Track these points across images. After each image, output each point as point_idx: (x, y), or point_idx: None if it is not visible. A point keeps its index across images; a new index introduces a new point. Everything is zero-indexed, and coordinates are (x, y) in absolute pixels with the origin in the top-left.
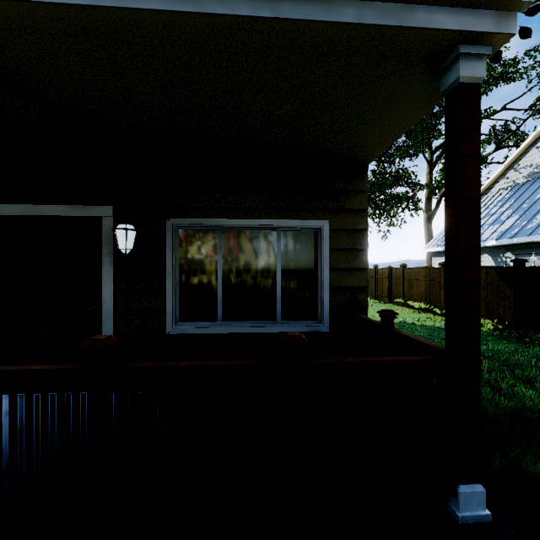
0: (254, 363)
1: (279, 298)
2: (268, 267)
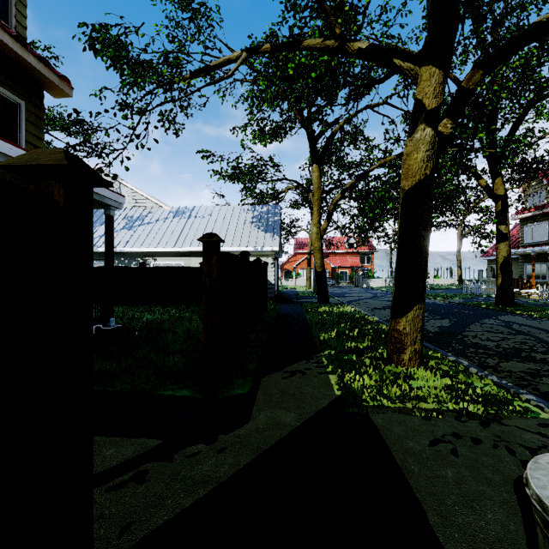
0: None
1: None
2: None
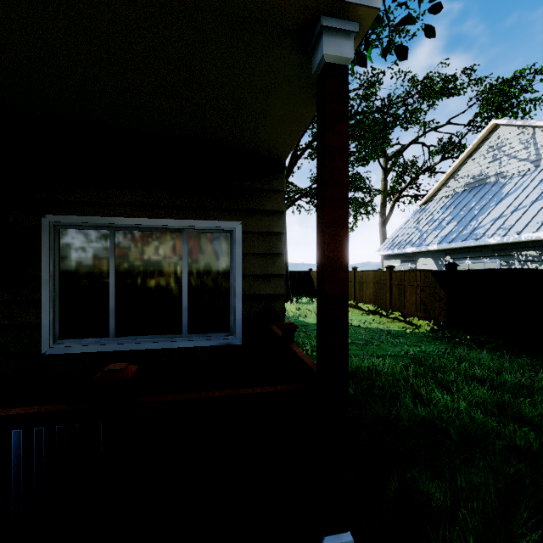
0: (54, 410)
1: (185, 308)
2: (173, 273)
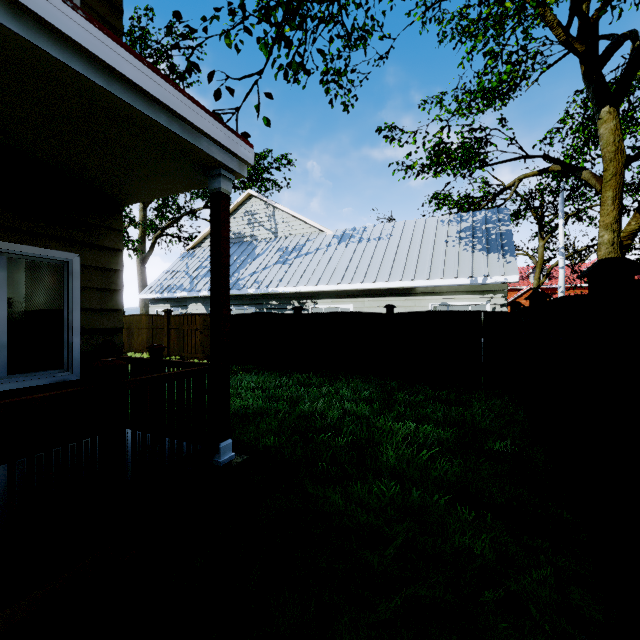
0: (73, 390)
1: (4, 345)
2: None
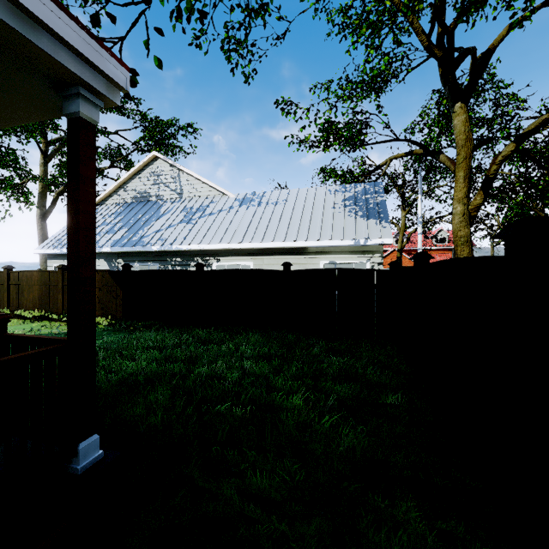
0: None
1: None
2: None
